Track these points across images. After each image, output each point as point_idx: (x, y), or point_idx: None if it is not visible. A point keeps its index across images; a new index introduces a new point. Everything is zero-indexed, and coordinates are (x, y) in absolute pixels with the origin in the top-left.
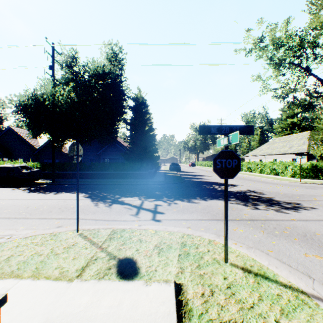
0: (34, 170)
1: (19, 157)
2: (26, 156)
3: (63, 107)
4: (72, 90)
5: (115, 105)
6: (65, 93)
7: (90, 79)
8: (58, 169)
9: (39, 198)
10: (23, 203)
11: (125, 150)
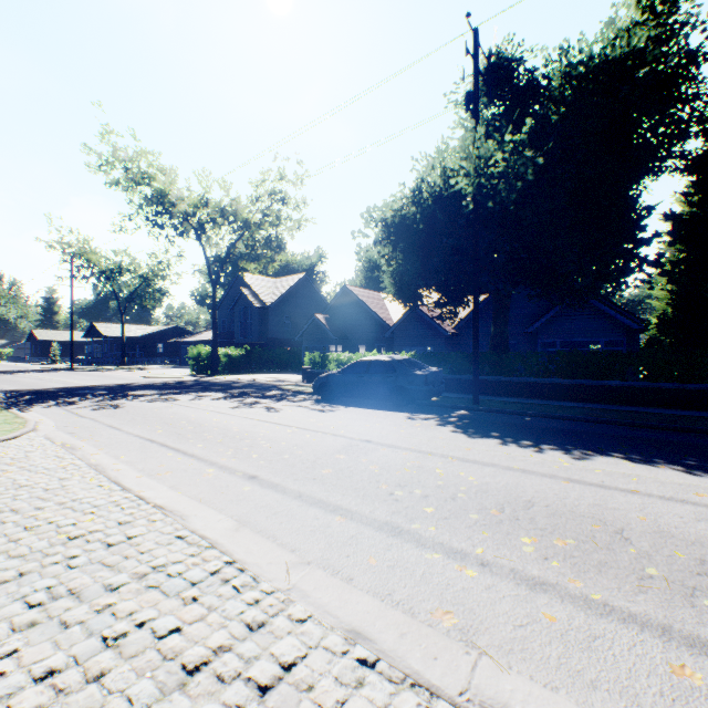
0: (432, 370)
1: (359, 343)
2: (370, 341)
3: (510, 191)
4: (525, 140)
5: (656, 156)
6: (505, 155)
7: (573, 95)
8: (463, 370)
9: (554, 473)
10: (548, 496)
11: (622, 315)
